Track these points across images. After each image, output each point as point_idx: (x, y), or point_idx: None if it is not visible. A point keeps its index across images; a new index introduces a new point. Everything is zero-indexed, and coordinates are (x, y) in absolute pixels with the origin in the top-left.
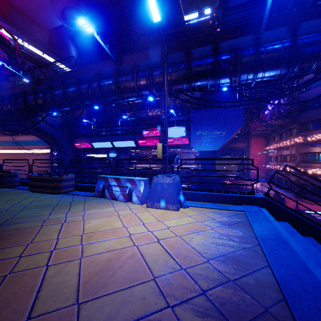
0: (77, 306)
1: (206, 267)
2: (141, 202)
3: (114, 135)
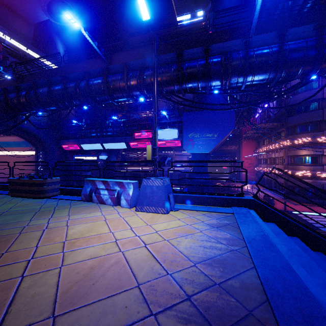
0: (53, 319)
1: (192, 271)
2: (130, 206)
3: (104, 136)
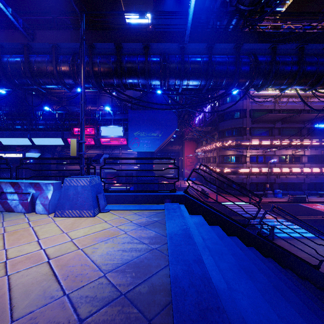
0: None
1: (99, 284)
2: (48, 211)
3: (34, 130)
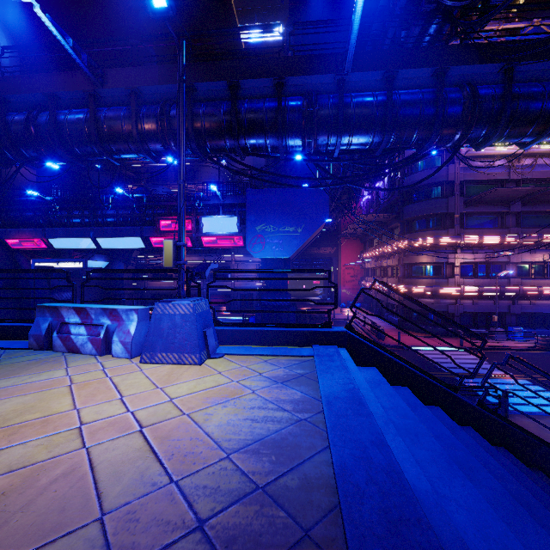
0: None
1: (221, 469)
2: (131, 353)
3: (100, 224)
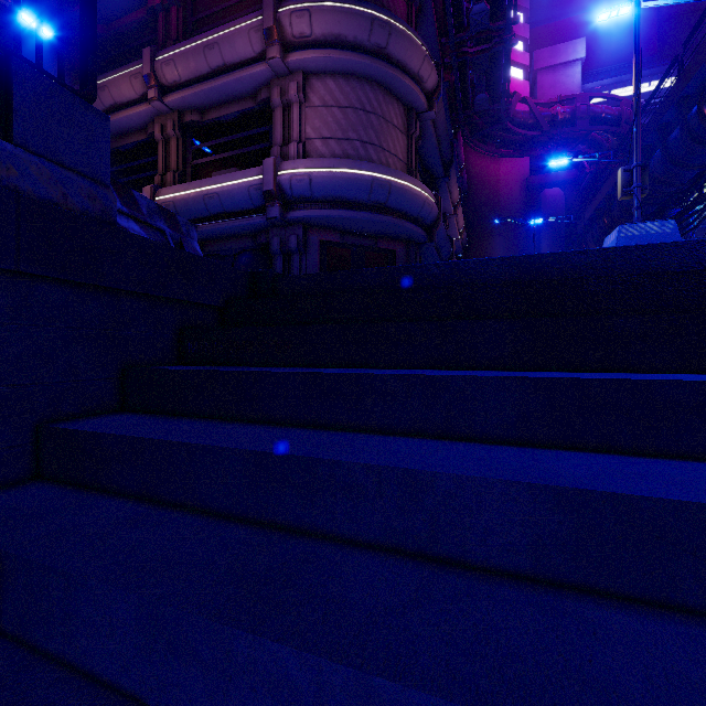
0: None
1: None
2: None
3: None
